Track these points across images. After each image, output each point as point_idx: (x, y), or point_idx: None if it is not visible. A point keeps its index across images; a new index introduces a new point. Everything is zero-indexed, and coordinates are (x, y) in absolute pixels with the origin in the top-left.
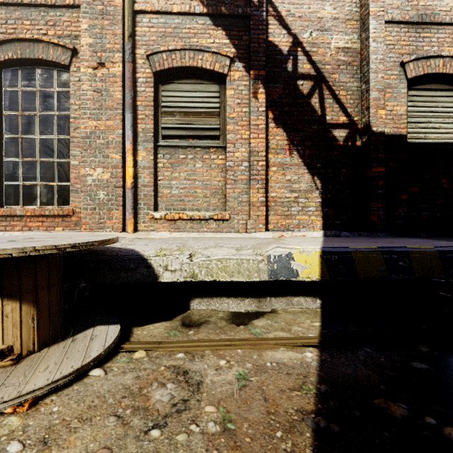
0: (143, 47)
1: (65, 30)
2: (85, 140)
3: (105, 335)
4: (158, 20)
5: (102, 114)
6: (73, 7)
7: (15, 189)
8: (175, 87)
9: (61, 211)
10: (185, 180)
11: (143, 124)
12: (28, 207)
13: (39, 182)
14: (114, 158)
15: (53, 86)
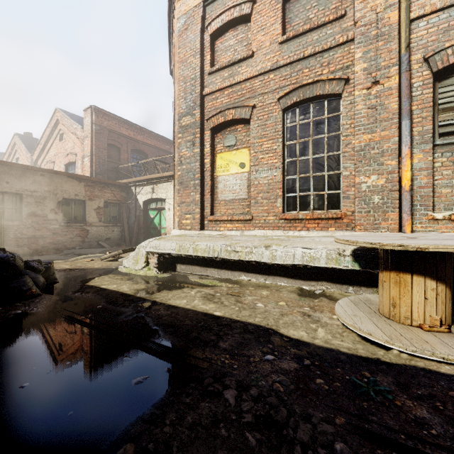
0: (419, 51)
1: (337, 65)
2: (359, 153)
3: None
4: (438, 17)
5: (376, 127)
6: (345, 43)
7: (293, 199)
8: None
9: (334, 215)
10: None
11: (419, 127)
12: (303, 212)
13: (312, 192)
14: (389, 164)
15: (324, 114)
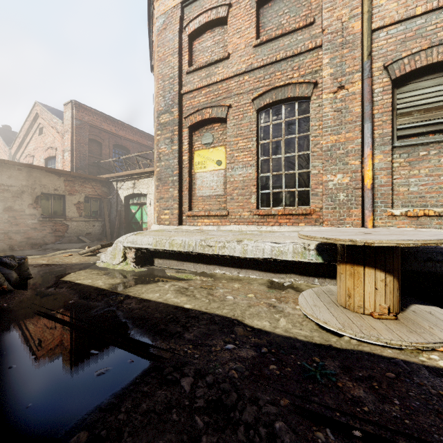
0: (379, 59)
1: (307, 69)
2: (327, 153)
3: (439, 313)
4: (396, 29)
5: (341, 129)
6: (314, 49)
7: (267, 195)
8: (413, 87)
9: (304, 211)
10: (425, 177)
11: (379, 130)
12: (276, 208)
13: (284, 189)
14: (353, 164)
15: (295, 115)
